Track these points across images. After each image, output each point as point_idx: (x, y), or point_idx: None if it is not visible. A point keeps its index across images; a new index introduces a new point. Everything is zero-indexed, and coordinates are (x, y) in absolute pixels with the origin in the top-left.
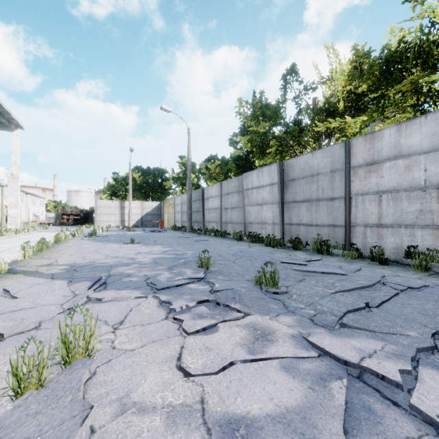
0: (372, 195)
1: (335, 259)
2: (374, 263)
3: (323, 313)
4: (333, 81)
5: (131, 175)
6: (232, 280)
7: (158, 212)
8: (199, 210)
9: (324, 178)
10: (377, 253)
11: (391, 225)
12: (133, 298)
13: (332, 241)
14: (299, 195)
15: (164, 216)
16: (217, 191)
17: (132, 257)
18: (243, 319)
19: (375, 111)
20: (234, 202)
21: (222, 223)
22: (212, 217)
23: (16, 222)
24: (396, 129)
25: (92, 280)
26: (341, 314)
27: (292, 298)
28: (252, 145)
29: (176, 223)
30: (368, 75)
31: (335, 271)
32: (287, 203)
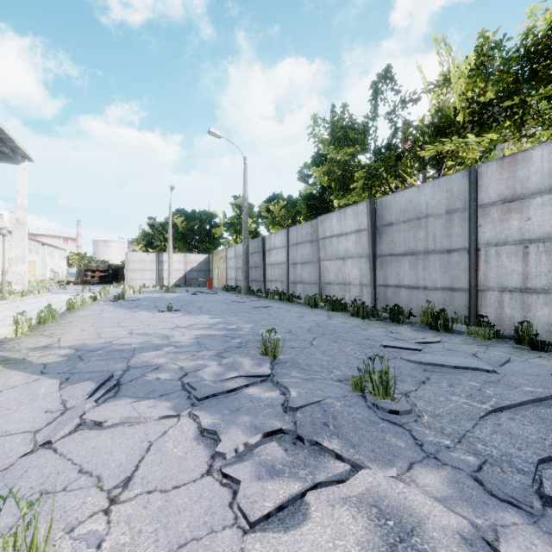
0: (513, 246)
1: (459, 340)
2: (523, 348)
3: (495, 465)
4: (444, 88)
5: (171, 221)
6: (314, 380)
7: (205, 267)
8: (258, 265)
9: (437, 222)
10: (525, 332)
11: (544, 290)
12: (156, 418)
13: (448, 310)
14: (398, 245)
15: (213, 272)
16: (282, 241)
17: (165, 334)
18: (351, 482)
19: (507, 127)
20: (306, 255)
21: (289, 283)
22: (275, 275)
23: (23, 281)
24: (551, 149)
25: (97, 379)
26: (531, 469)
27: (423, 421)
28: (329, 179)
29: (229, 282)
30: (502, 74)
31: (473, 365)
32: (380, 256)
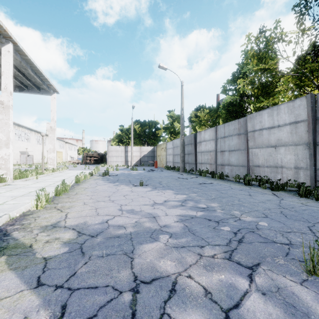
0: None
1: None
2: None
3: None
4: None
5: (132, 127)
6: None
7: (152, 154)
8: (191, 152)
9: None
10: None
11: None
12: None
13: None
14: None
15: (157, 157)
16: (211, 135)
17: (150, 213)
18: None
19: None
20: (234, 145)
21: (217, 165)
22: (205, 159)
23: (54, 163)
24: None
25: None
26: None
27: None
28: (253, 87)
29: (168, 163)
30: None
31: None
32: None
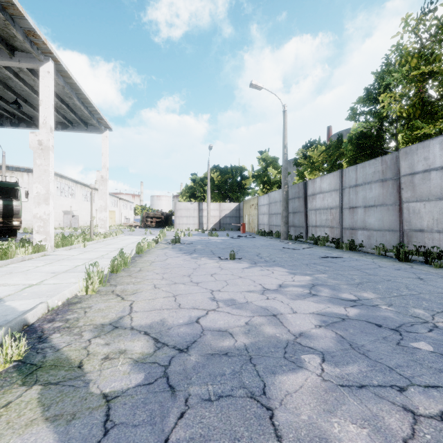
0: None
1: None
2: None
3: None
4: None
5: (209, 175)
6: None
7: (236, 214)
8: (298, 210)
9: None
10: None
11: None
12: None
13: None
14: None
15: (243, 218)
16: (332, 184)
17: (265, 307)
18: None
19: None
20: (373, 197)
21: (344, 228)
22: (322, 220)
23: (105, 226)
24: None
25: None
26: None
27: None
28: (407, 104)
29: (261, 226)
30: None
31: None
32: None
